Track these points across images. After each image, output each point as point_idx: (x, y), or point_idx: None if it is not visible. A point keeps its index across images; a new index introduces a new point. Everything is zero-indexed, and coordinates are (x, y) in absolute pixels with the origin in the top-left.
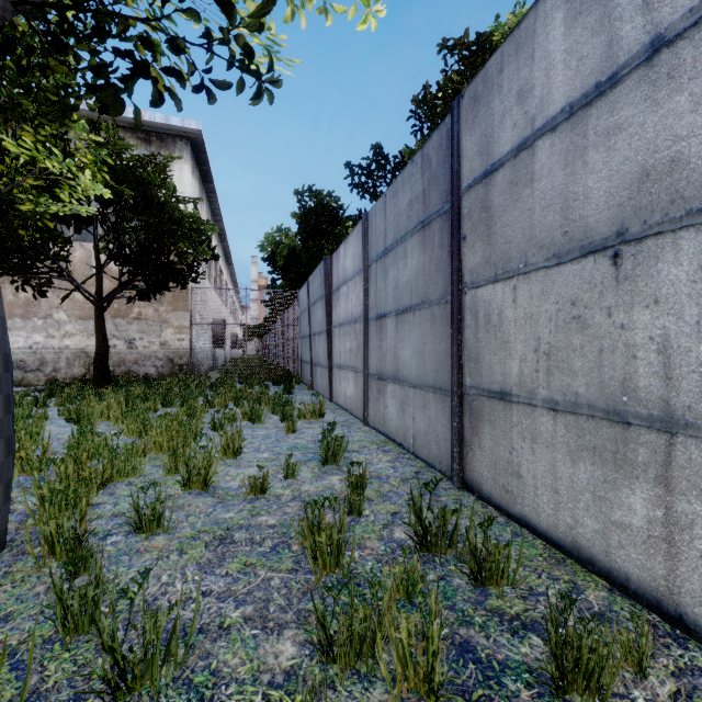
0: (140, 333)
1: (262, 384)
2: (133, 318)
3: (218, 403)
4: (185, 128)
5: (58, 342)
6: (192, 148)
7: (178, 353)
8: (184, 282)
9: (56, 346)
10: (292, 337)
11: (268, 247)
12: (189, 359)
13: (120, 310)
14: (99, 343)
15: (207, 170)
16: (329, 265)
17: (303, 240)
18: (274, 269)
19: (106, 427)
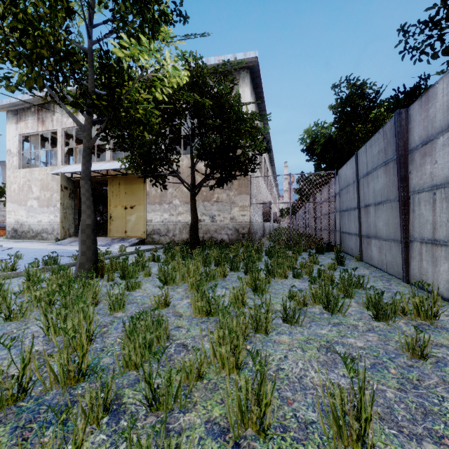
0: (218, 211)
1: (312, 253)
2: (214, 201)
3: (278, 272)
4: (246, 59)
5: (175, 218)
6: (250, 76)
7: (241, 225)
8: (246, 171)
9: (174, 220)
10: (326, 212)
11: (307, 139)
12: (248, 229)
13: (206, 196)
14: (192, 218)
15: (260, 92)
16: (404, 120)
17: (340, 126)
18: (311, 157)
19: (183, 292)
